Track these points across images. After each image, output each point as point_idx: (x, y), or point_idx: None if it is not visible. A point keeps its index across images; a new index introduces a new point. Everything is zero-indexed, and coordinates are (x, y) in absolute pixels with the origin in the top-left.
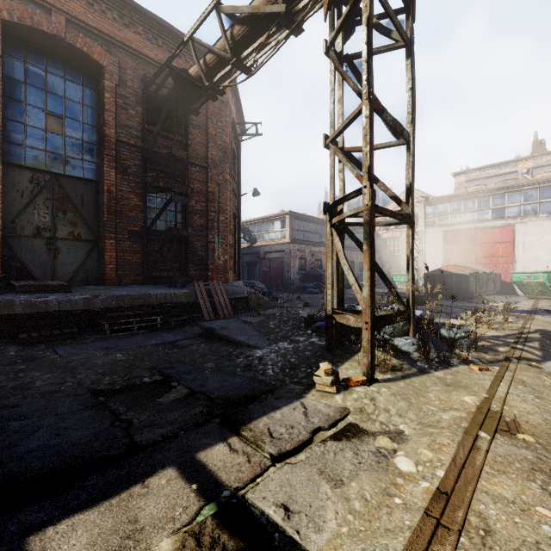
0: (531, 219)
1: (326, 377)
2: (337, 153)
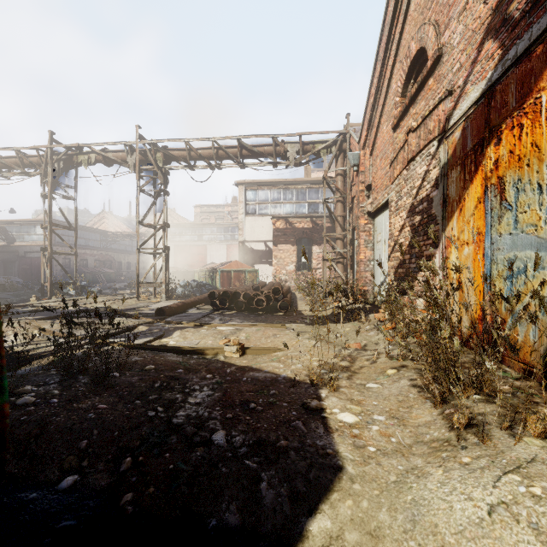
0: (213, 243)
1: (34, 298)
2: (45, 233)
